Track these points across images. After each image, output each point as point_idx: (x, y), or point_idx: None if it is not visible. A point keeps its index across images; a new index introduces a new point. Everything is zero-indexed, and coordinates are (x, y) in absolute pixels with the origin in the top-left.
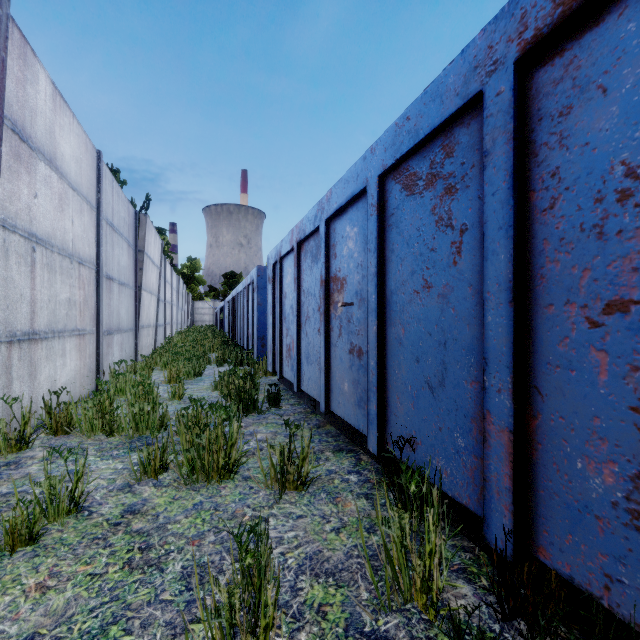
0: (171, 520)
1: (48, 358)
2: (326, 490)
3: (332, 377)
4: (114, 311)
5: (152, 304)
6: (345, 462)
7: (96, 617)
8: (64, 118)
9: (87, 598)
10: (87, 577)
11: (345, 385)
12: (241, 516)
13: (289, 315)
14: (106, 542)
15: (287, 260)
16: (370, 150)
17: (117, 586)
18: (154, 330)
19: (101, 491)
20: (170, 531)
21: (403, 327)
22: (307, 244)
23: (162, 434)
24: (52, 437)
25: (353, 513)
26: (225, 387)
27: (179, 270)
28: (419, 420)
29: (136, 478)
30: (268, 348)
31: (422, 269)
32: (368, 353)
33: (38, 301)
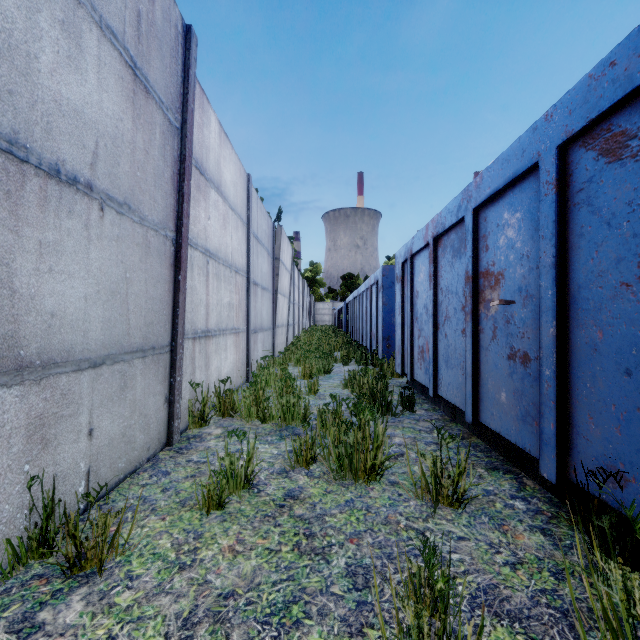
0: (327, 512)
1: (216, 352)
2: (487, 513)
3: (482, 384)
4: (258, 312)
5: (285, 306)
6: (504, 484)
7: (278, 591)
8: (226, 150)
9: (268, 571)
10: (265, 550)
11: (501, 395)
12: (395, 523)
13: (422, 315)
14: (275, 521)
15: (419, 257)
16: (544, 117)
17: (291, 566)
18: (286, 329)
19: (264, 472)
20: (328, 523)
21: (600, 330)
22: (446, 238)
23: (311, 427)
24: (221, 418)
25: (529, 549)
26: (357, 386)
27: (303, 274)
28: (631, 450)
29: (291, 465)
30: (396, 349)
31: (637, 254)
32: (540, 360)
33: (210, 305)
